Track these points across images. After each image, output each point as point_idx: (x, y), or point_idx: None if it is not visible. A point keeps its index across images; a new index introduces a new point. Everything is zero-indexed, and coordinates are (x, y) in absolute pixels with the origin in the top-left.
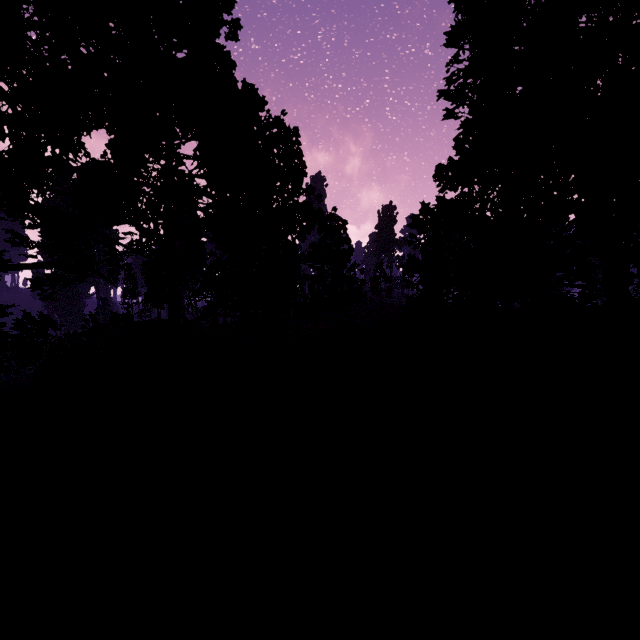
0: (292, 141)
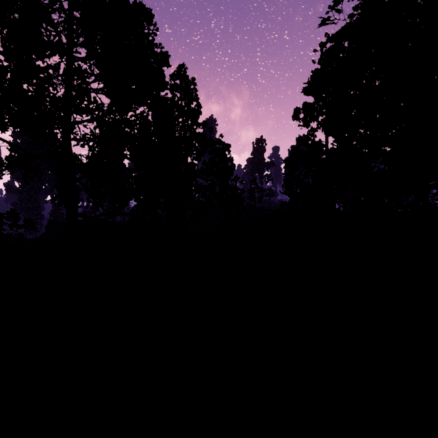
0: (191, 88)
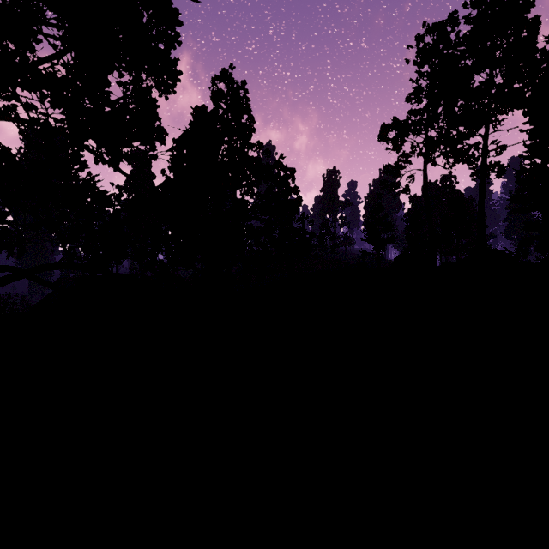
0: (240, 96)
